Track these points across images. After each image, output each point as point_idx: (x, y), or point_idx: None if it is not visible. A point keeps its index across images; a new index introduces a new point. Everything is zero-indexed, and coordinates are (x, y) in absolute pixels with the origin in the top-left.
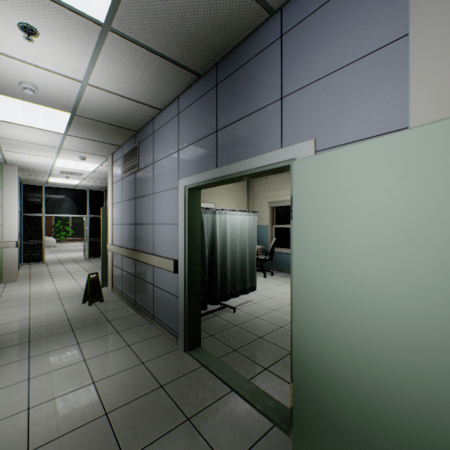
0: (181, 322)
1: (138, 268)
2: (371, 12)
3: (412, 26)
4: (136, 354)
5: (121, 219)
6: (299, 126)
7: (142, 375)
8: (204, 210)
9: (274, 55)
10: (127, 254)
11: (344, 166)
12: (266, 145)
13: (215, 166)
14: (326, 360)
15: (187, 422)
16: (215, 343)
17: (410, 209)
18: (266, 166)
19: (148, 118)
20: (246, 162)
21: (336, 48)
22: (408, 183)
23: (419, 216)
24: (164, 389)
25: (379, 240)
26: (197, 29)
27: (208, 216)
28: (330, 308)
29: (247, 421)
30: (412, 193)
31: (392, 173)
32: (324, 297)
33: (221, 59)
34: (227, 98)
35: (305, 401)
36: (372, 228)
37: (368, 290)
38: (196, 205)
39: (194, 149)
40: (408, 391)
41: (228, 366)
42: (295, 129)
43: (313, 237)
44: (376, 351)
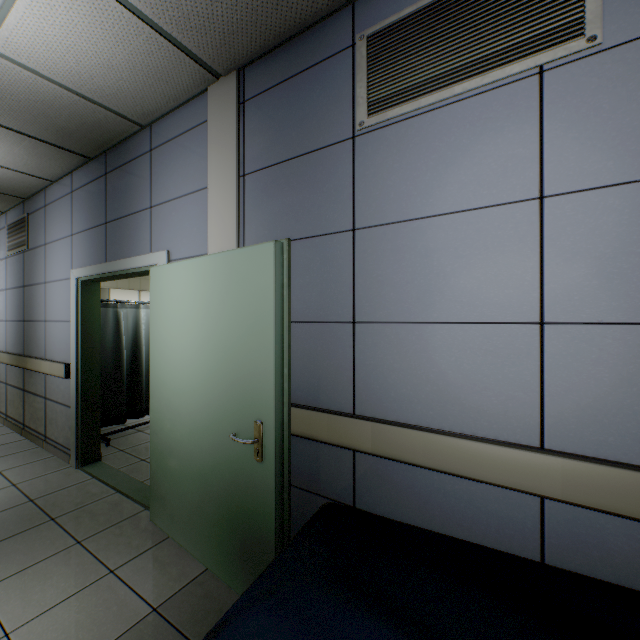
0: (74, 435)
1: (27, 379)
2: (196, 160)
3: (209, 183)
4: (7, 479)
5: (6, 314)
6: (161, 236)
7: (9, 495)
8: (122, 304)
9: (147, 166)
10: (12, 362)
11: (172, 278)
12: (142, 248)
13: (105, 260)
14: (165, 433)
15: (51, 521)
16: (122, 457)
17: (194, 313)
18: (142, 267)
19: (37, 187)
20: (127, 261)
21: (181, 178)
22: (194, 296)
23: (197, 318)
24: (34, 502)
25: (185, 335)
26: (68, 125)
27: (128, 311)
28: (167, 390)
29: (120, 511)
30: (195, 302)
31: (189, 287)
32: (164, 382)
33: (110, 149)
34: (115, 191)
35: (156, 472)
36: (182, 327)
37: (181, 372)
38: (94, 300)
39: (87, 237)
40: (194, 439)
41: (125, 473)
42: (159, 238)
43: (159, 334)
44: (184, 416)
